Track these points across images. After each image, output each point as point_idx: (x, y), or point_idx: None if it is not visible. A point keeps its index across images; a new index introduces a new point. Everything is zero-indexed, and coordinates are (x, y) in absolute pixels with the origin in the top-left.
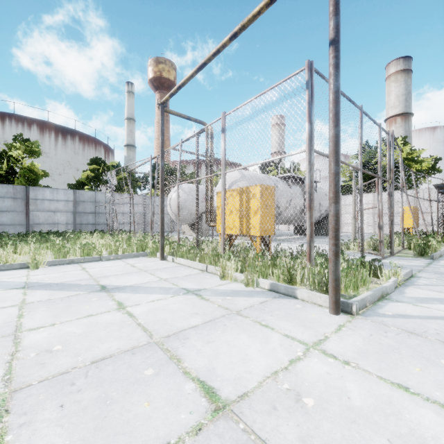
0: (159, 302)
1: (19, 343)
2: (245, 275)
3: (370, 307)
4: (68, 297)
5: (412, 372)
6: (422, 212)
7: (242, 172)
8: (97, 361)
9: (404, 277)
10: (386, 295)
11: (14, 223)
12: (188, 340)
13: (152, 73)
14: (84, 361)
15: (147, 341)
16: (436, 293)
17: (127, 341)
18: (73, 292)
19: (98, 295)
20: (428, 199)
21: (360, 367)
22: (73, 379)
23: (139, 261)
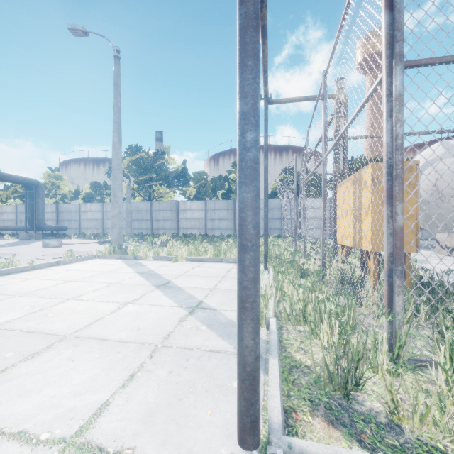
0: (154, 307)
1: (56, 305)
2: None
3: None
4: (136, 285)
5: None
6: None
7: (448, 143)
8: (31, 331)
9: None
10: None
11: (227, 227)
12: (73, 347)
13: (360, 55)
14: (30, 328)
15: (66, 333)
16: None
17: (65, 328)
18: (146, 282)
19: (147, 289)
20: None
21: None
22: (4, 336)
23: None
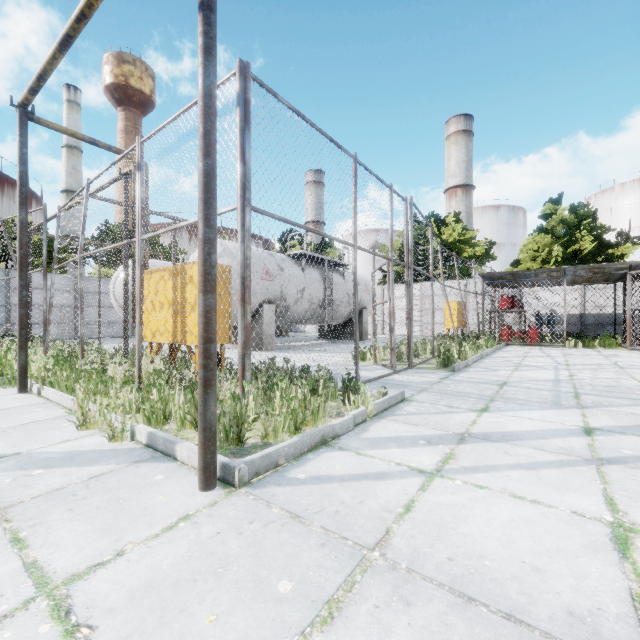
0: None
1: None
2: (106, 421)
3: (285, 466)
4: None
5: (191, 630)
6: (464, 309)
7: (225, 244)
8: None
9: (375, 406)
10: (332, 438)
11: None
12: None
13: (110, 76)
14: None
15: None
16: (409, 427)
17: None
18: None
19: None
20: (479, 292)
21: (90, 638)
22: None
23: None
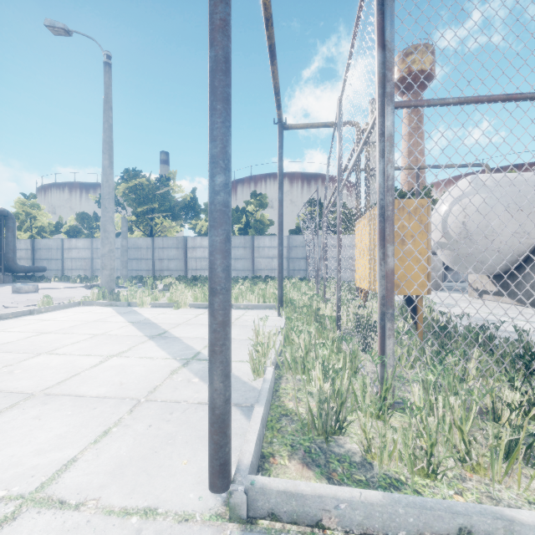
0: (143, 360)
1: (24, 360)
2: (250, 355)
3: None
4: (126, 336)
5: None
6: None
7: (477, 178)
8: None
9: None
10: None
11: (244, 268)
12: (41, 406)
13: (397, 74)
14: None
15: (34, 391)
16: None
17: (33, 385)
18: (138, 333)
19: (138, 340)
20: None
21: None
22: None
23: (258, 313)
